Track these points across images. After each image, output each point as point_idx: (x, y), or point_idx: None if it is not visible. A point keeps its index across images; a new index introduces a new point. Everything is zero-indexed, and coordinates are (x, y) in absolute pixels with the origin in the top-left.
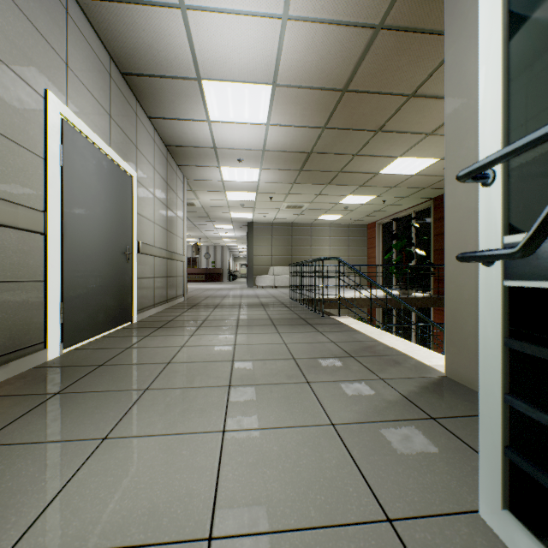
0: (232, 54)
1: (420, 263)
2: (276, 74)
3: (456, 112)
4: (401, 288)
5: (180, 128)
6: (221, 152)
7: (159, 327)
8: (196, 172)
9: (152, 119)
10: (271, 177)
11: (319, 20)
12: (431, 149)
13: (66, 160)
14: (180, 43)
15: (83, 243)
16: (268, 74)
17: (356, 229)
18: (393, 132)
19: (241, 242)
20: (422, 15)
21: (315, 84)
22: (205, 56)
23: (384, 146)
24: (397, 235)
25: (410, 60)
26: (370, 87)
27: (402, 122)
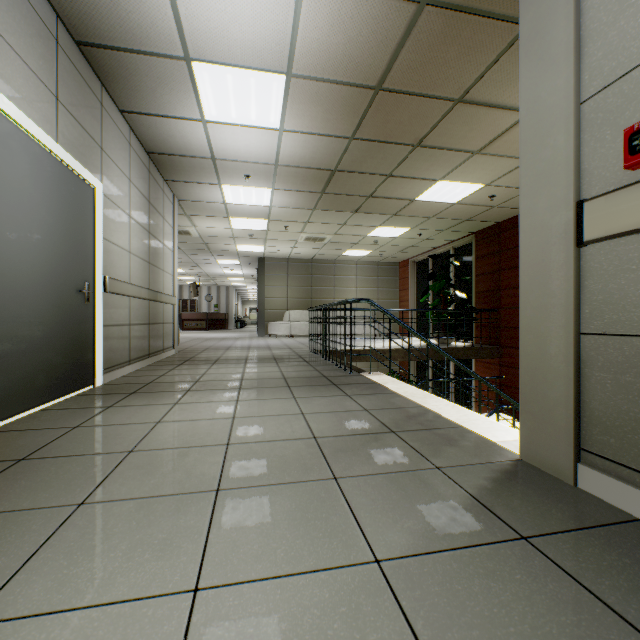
0: (232, 25)
1: (460, 307)
2: (292, 60)
3: (537, 99)
4: (439, 337)
5: (165, 129)
6: (221, 165)
7: (131, 393)
8: (190, 190)
9: (126, 114)
10: (287, 201)
11: None
12: (476, 172)
13: None
14: (157, 1)
15: (7, 275)
16: (281, 58)
17: (387, 267)
18: (434, 148)
19: (250, 282)
20: None
21: (341, 77)
22: (195, 26)
23: (423, 166)
24: (435, 274)
25: (460, 52)
26: (409, 86)
27: (446, 135)
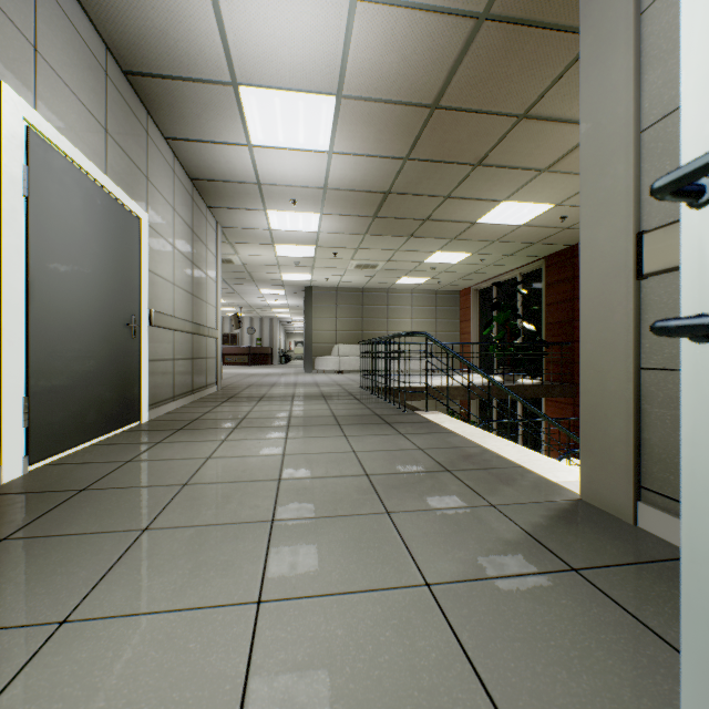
0: (280, 49)
1: (528, 340)
2: (342, 81)
3: (597, 126)
4: (504, 374)
5: (210, 155)
6: (267, 190)
7: (178, 429)
8: (234, 217)
9: (171, 140)
10: (336, 226)
11: (402, 2)
12: (544, 191)
13: (34, 188)
14: (206, 29)
15: (62, 310)
16: (331, 79)
17: (446, 296)
18: (497, 167)
19: (295, 313)
20: (541, 2)
21: (395, 96)
22: (243, 51)
23: (485, 186)
24: (499, 304)
25: (523, 66)
26: (468, 103)
27: (510, 153)
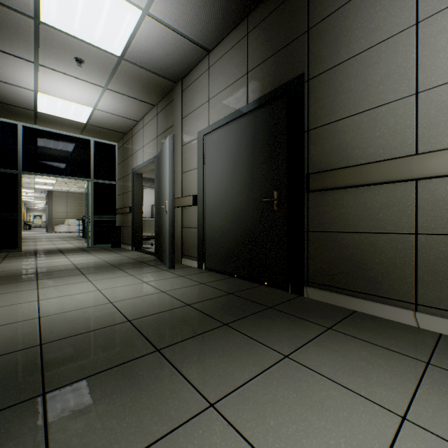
0: None
1: None
2: None
3: None
4: None
5: None
6: None
7: None
8: None
9: None
10: None
11: None
12: None
13: None
14: None
15: None
16: None
17: None
18: None
19: (39, 199)
20: None
21: None
22: None
23: None
24: None
25: None
26: None
27: None
